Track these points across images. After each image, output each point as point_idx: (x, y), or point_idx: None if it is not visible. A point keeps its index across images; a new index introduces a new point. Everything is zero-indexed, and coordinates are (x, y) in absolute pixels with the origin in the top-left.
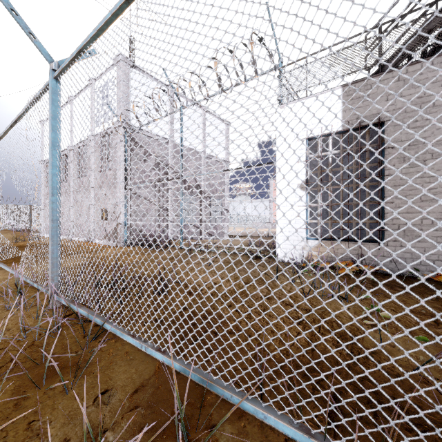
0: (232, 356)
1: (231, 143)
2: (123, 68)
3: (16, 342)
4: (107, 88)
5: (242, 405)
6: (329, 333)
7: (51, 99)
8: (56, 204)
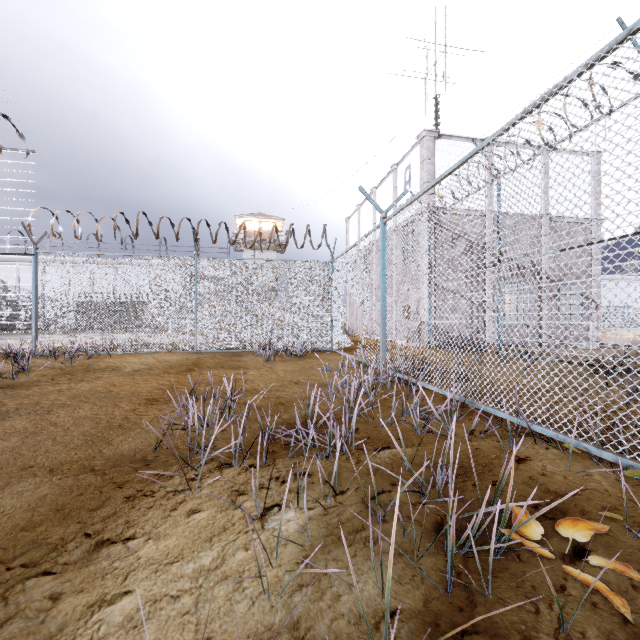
0: (483, 387)
1: (487, 274)
2: (427, 144)
3: (371, 385)
4: (409, 171)
5: (486, 409)
6: (608, 420)
7: (381, 237)
8: (384, 307)
